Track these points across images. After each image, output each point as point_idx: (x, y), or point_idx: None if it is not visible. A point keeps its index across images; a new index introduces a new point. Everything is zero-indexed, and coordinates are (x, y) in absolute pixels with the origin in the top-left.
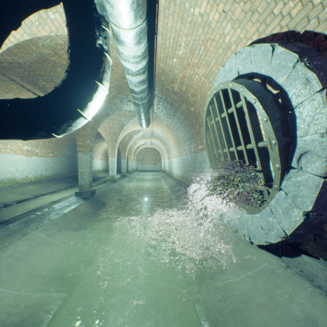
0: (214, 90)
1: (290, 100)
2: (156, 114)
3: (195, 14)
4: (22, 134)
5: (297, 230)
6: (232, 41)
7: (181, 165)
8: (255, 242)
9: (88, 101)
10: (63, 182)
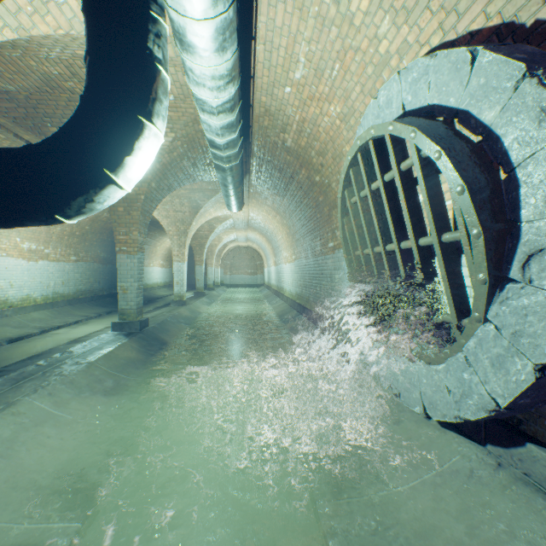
0: (359, 139)
1: (508, 153)
2: (254, 188)
3: (325, 0)
4: None
5: (520, 399)
6: (393, 49)
7: (298, 276)
8: (436, 417)
9: (124, 154)
10: (94, 305)
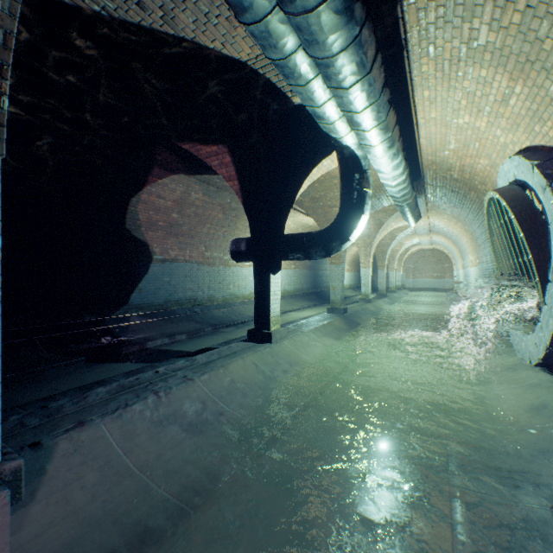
0: (487, 195)
1: (547, 218)
2: (431, 203)
3: (459, 123)
4: (310, 257)
5: None
6: (507, 142)
7: (480, 280)
8: (532, 363)
9: (354, 230)
10: (304, 300)
